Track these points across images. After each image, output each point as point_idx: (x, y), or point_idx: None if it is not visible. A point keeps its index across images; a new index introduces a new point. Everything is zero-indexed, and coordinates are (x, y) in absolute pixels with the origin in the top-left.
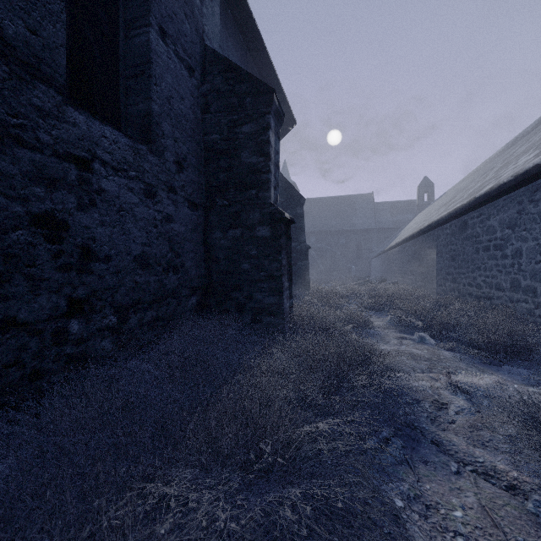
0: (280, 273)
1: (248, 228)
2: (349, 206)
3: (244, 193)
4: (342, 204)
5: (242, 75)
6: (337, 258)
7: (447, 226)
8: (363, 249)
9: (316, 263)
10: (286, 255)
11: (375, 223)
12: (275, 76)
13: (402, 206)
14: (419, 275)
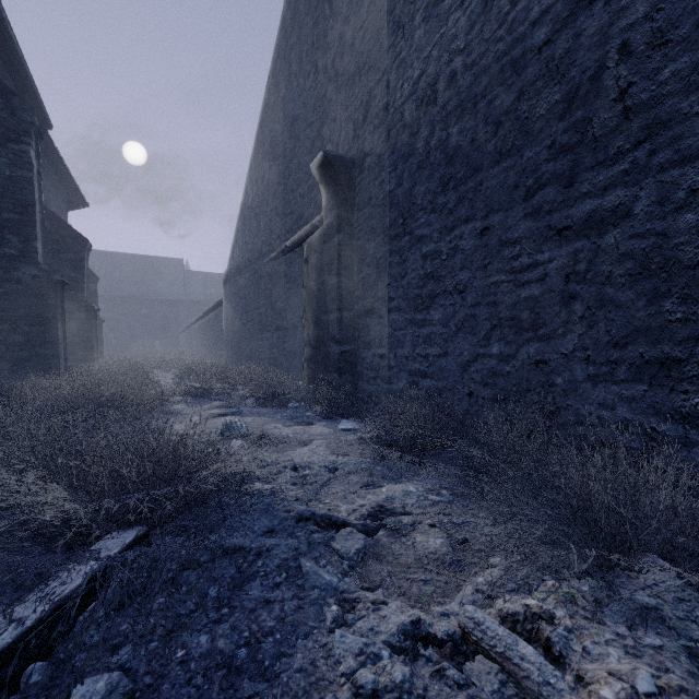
0: (92, 339)
1: (69, 313)
2: (154, 270)
3: (66, 292)
4: (145, 266)
5: (65, 225)
6: (137, 331)
7: (214, 313)
8: (171, 323)
9: (107, 337)
10: (95, 329)
11: (185, 294)
12: (71, 177)
13: (216, 279)
14: (205, 347)
